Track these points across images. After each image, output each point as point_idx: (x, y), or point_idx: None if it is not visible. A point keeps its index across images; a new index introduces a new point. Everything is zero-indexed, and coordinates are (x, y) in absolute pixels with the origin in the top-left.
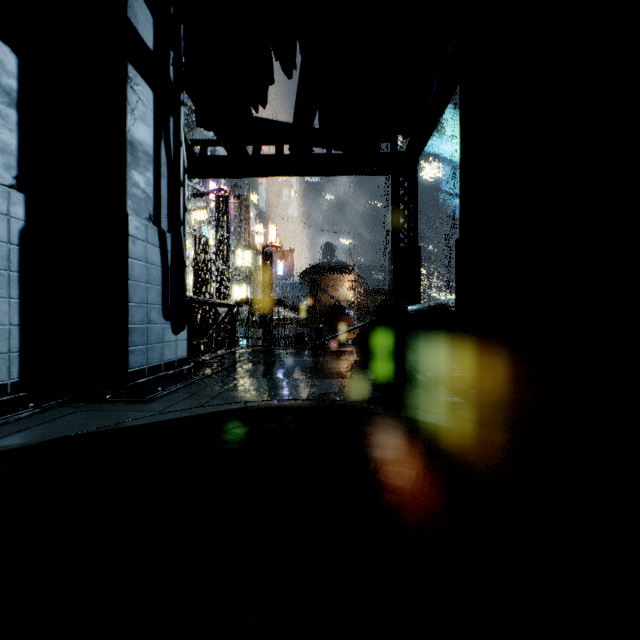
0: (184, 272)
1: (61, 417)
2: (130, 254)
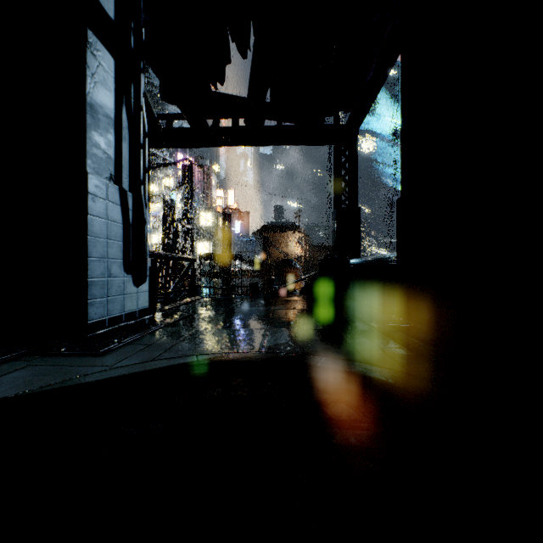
0: (144, 229)
1: (9, 373)
2: (89, 211)
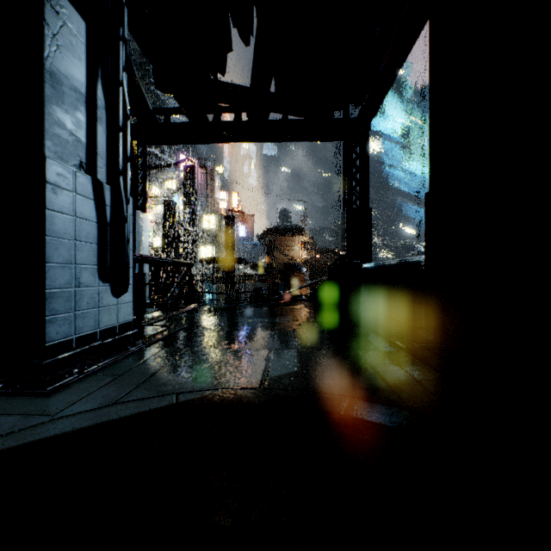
0: (124, 228)
1: None
2: (48, 205)
